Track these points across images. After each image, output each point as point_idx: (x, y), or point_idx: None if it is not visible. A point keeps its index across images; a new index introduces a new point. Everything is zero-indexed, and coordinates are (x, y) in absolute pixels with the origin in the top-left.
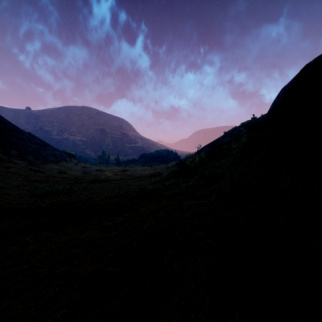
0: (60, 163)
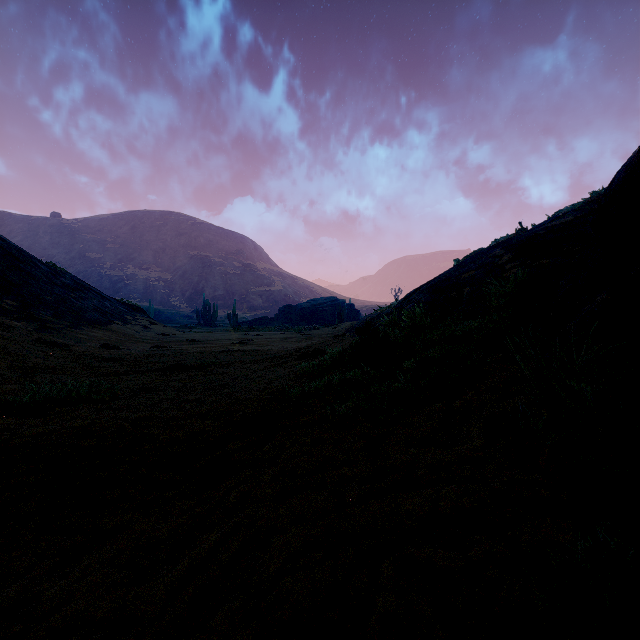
0: (111, 326)
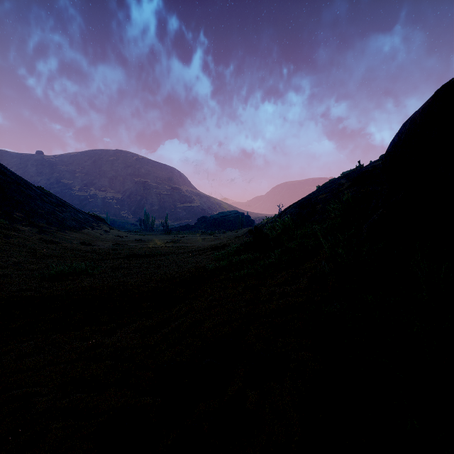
0: (84, 231)
